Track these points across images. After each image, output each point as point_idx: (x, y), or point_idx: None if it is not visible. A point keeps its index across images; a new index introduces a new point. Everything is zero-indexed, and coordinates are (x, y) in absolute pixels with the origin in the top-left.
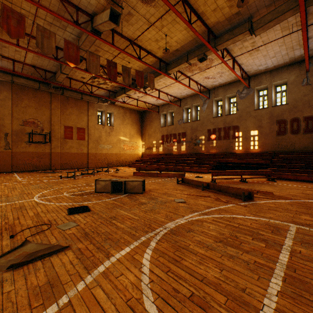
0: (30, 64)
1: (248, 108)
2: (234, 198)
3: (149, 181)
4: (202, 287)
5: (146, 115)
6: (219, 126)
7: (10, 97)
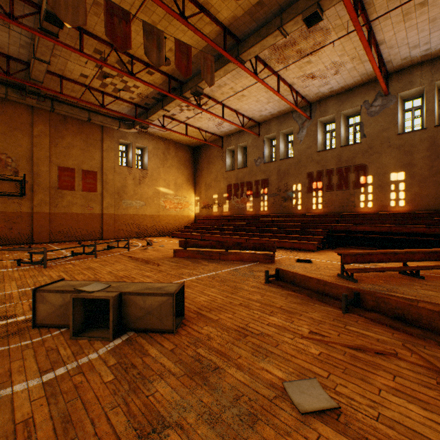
0: None
1: (385, 132)
2: None
3: (201, 275)
4: None
5: (202, 153)
6: (329, 167)
7: None
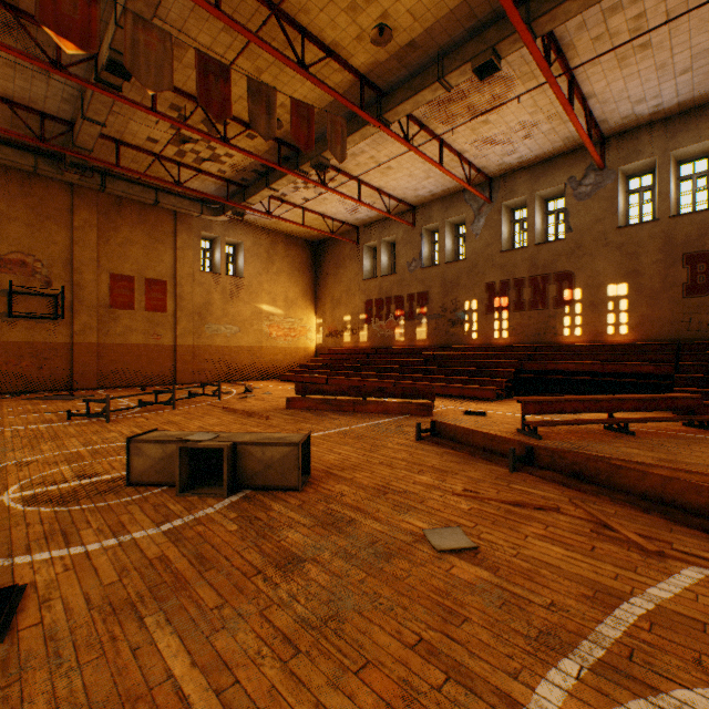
0: None
1: (599, 225)
2: (663, 522)
3: (329, 430)
4: None
5: (327, 251)
6: (518, 275)
7: None
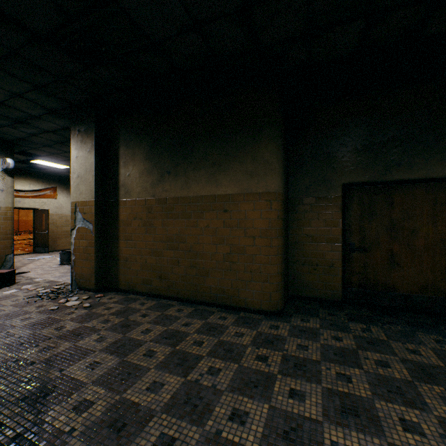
0: None
1: None
2: None
3: None
4: None
5: None
6: None
7: None
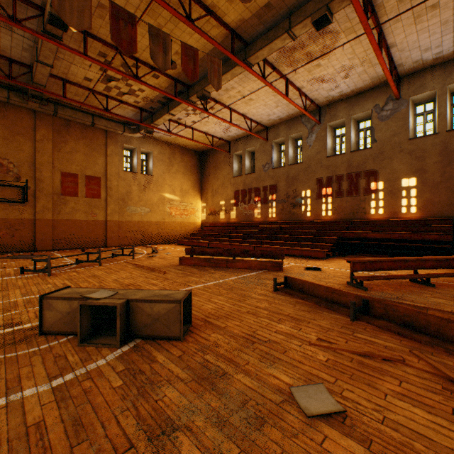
0: None
1: (396, 137)
2: None
3: (208, 283)
4: None
5: (208, 158)
6: (338, 173)
7: None
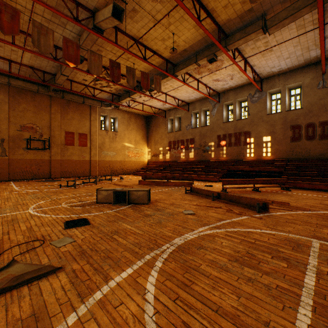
0: (27, 65)
1: (260, 113)
2: (248, 209)
3: (155, 190)
4: (217, 320)
5: (152, 120)
6: (229, 132)
7: (7, 100)
